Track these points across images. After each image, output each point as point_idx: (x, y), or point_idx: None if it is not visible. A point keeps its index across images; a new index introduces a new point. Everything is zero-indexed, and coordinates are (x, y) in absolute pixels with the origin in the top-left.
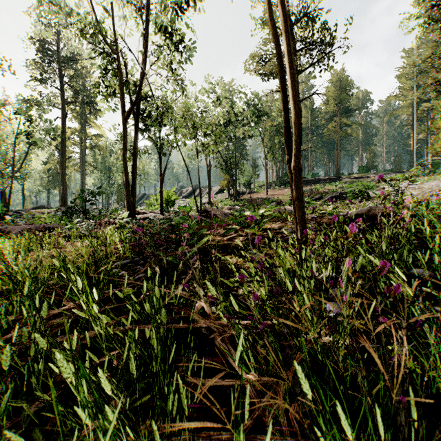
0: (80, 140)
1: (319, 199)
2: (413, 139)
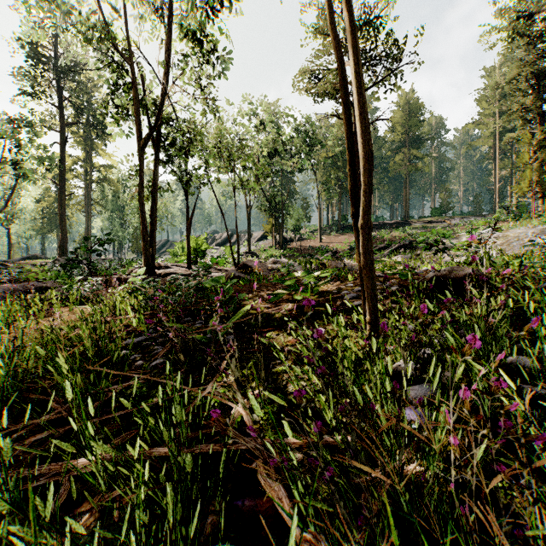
0: (85, 172)
1: (384, 248)
2: (495, 176)
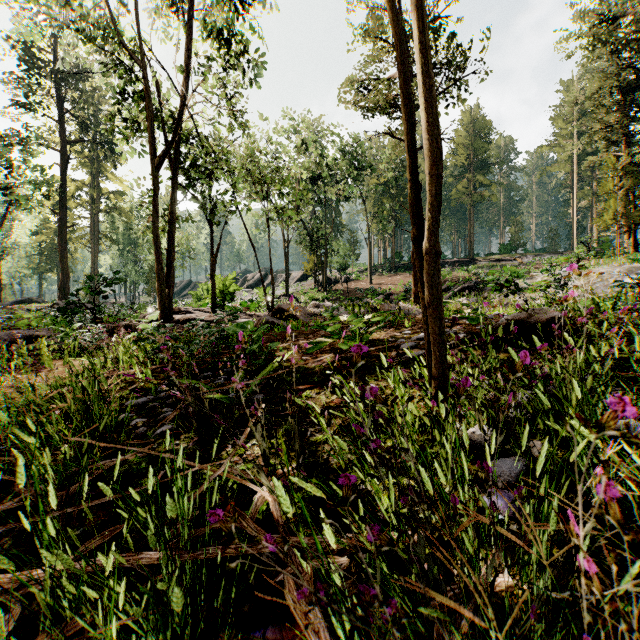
0: (91, 200)
1: (445, 291)
2: (573, 207)
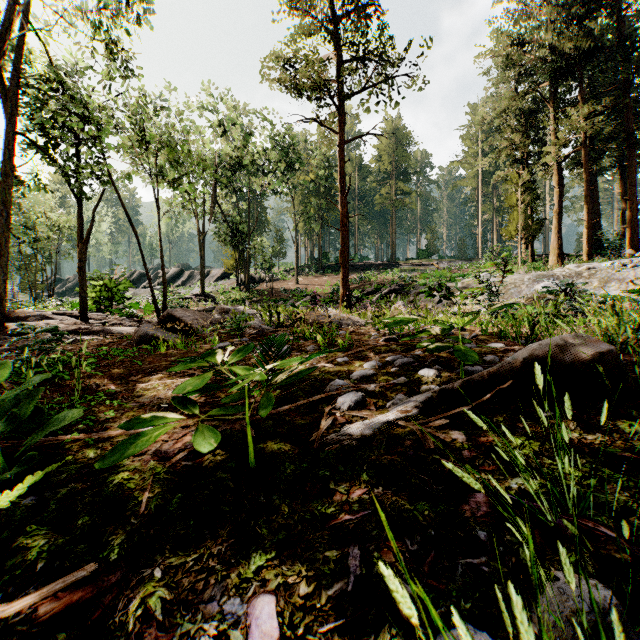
0: None
1: (372, 293)
2: (478, 219)
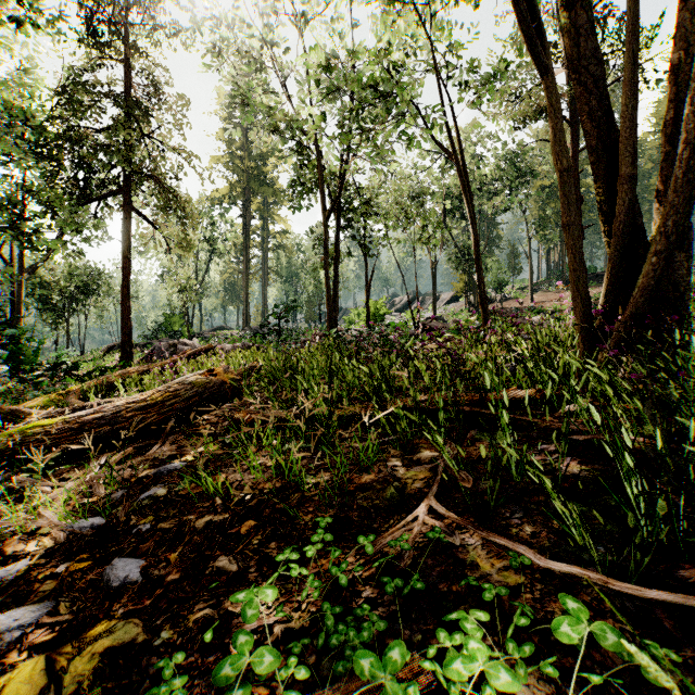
0: (262, 241)
1: None
2: None
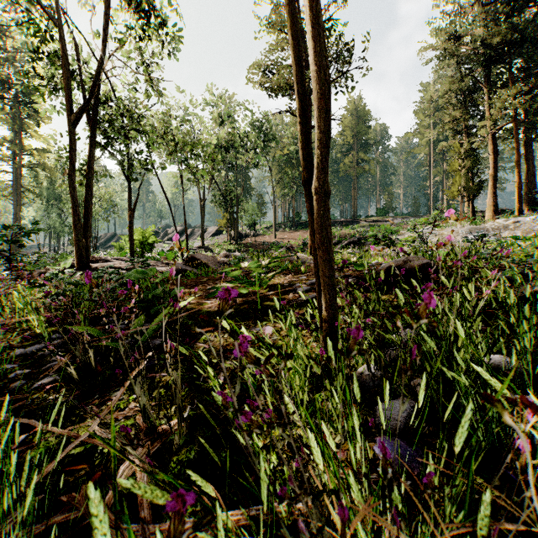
0: (14, 155)
1: (335, 245)
2: (430, 181)
